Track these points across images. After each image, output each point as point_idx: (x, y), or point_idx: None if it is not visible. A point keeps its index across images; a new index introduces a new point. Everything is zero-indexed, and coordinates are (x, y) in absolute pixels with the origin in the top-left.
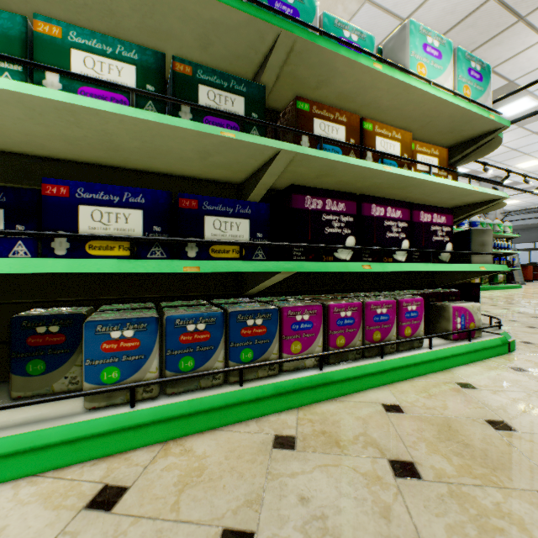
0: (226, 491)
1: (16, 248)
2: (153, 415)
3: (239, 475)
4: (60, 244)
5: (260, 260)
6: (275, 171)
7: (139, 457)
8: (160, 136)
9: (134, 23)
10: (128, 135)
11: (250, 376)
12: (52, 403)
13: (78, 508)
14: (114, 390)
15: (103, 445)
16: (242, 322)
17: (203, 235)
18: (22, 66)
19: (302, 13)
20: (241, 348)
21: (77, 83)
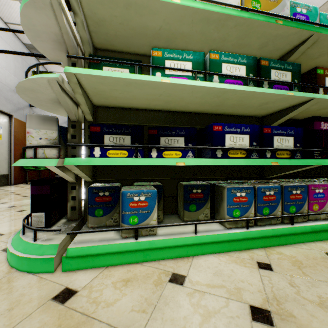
0: (325, 272)
1: (188, 154)
2: (259, 234)
3: (324, 266)
4: (219, 152)
5: (298, 158)
6: (300, 109)
7: (258, 252)
8: (252, 98)
9: (231, 43)
10: (236, 99)
11: (293, 220)
12: (205, 224)
13: (256, 268)
14: (241, 220)
15: (239, 245)
16: (290, 191)
17: (273, 146)
18: (203, 74)
19: (310, 17)
20: (289, 205)
21: (224, 78)
